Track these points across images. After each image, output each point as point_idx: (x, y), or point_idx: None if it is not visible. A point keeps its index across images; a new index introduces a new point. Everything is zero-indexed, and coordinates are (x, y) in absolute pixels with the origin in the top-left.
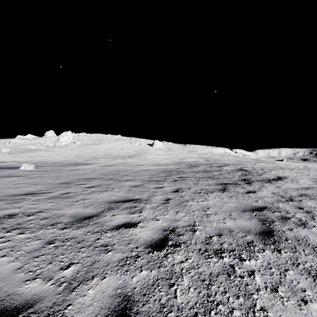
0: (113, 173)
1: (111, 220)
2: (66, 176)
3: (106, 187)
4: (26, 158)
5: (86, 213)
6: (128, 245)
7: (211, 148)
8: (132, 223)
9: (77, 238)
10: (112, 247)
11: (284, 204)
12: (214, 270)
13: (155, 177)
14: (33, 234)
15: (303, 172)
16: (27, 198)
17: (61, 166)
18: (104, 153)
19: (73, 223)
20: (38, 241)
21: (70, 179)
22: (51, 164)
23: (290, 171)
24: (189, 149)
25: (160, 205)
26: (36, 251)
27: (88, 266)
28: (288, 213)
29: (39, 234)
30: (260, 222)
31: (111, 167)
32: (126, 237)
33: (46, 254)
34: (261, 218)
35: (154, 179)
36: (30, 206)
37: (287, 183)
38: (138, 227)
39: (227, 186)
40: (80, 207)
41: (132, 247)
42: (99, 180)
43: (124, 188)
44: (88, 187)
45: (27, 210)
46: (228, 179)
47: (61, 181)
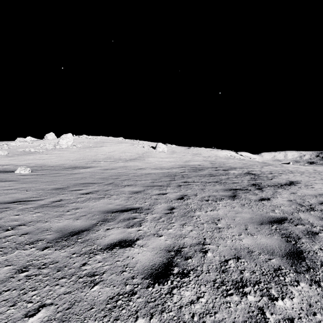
0: (113, 177)
1: (104, 236)
2: (62, 181)
3: (103, 193)
4: (24, 161)
5: (76, 227)
6: (121, 275)
7: (216, 151)
8: (129, 240)
9: (58, 264)
10: (101, 277)
11: (306, 215)
12: (237, 317)
13: (158, 182)
14: (5, 256)
15: (315, 176)
16: (12, 207)
17: (59, 169)
18: (105, 156)
19: (57, 241)
20: (8, 268)
21: (66, 184)
22: (49, 167)
23: (300, 175)
24: (194, 152)
25: (163, 215)
26: (1, 284)
27: (64, 310)
28: (314, 227)
29: (12, 256)
30: (284, 239)
31: (112, 170)
32: (120, 260)
33: (12, 290)
34: (283, 233)
35: (156, 183)
36: (13, 217)
37: (302, 189)
38: (136, 246)
39: (237, 193)
40: (71, 218)
41: (127, 277)
42: (97, 185)
43: (123, 195)
44: (84, 193)
45: (8, 223)
46: (237, 184)
47: (55, 186)
